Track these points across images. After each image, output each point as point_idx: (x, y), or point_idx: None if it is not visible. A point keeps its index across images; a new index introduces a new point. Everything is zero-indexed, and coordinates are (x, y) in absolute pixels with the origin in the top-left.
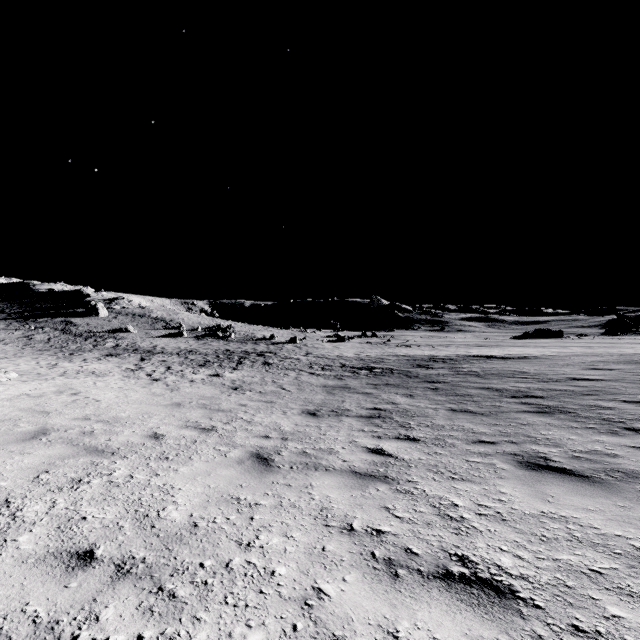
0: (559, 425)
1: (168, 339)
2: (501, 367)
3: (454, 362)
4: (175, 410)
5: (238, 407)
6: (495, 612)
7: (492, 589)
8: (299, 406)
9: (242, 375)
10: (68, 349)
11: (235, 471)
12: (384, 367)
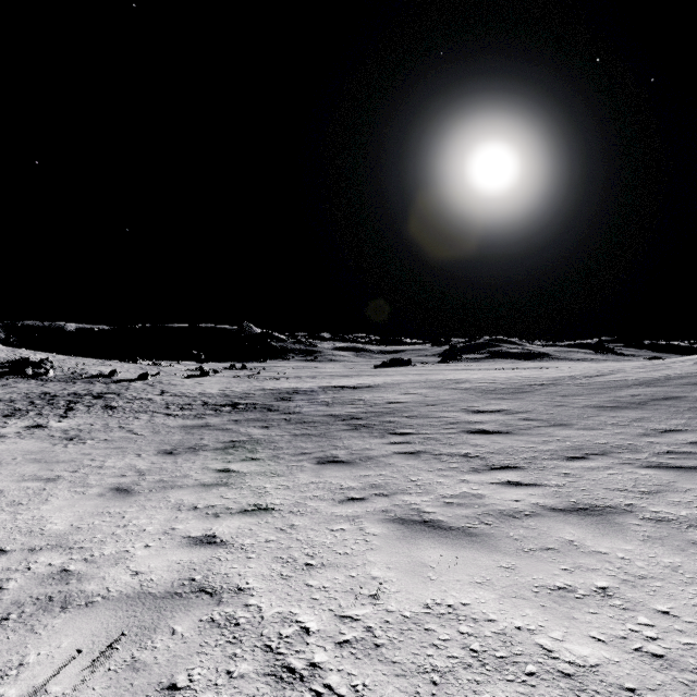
0: (358, 436)
1: None
2: (348, 396)
3: (314, 393)
4: None
5: (82, 456)
6: (261, 515)
7: (264, 510)
8: (155, 448)
9: (76, 423)
10: None
11: (98, 501)
12: (249, 402)
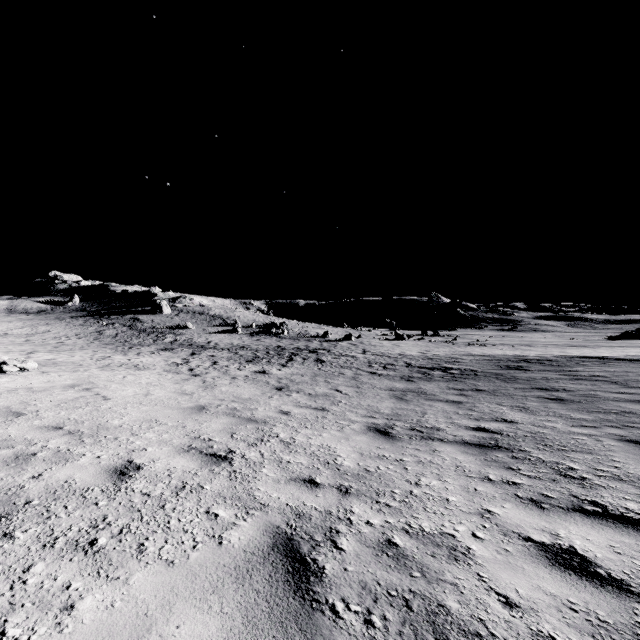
0: None
1: (223, 335)
2: None
3: (557, 364)
4: (191, 417)
5: (277, 416)
6: None
7: None
8: (361, 417)
9: (290, 373)
10: (130, 343)
11: (218, 621)
12: (462, 368)
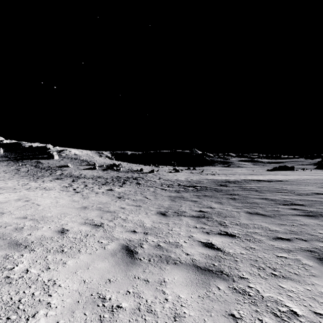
0: None
1: (88, 170)
2: (268, 186)
3: (240, 183)
4: (82, 211)
5: (119, 209)
6: None
7: None
8: (155, 209)
9: (124, 190)
10: (37, 175)
11: (108, 263)
12: (201, 186)
